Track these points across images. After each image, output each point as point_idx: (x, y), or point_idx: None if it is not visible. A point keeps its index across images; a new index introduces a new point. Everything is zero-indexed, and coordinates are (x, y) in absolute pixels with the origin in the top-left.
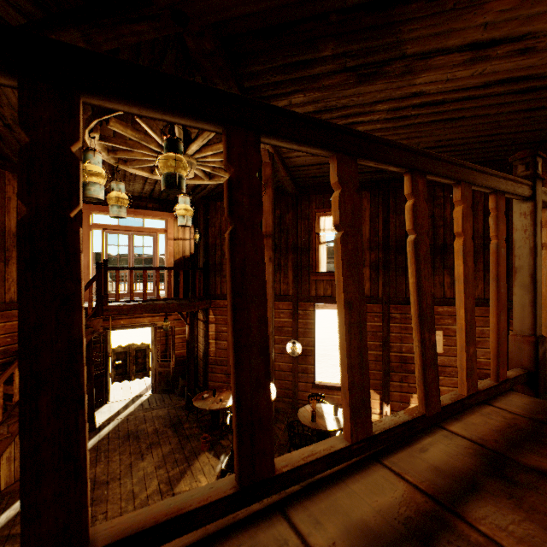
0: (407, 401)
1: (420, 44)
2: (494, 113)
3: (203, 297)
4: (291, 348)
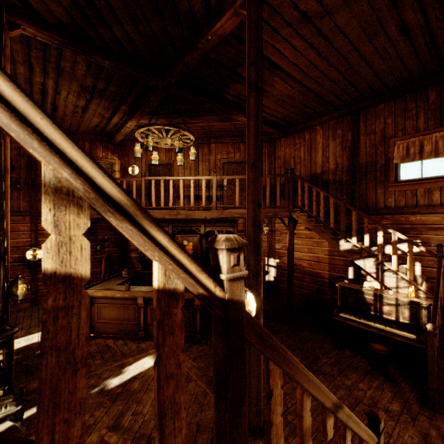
0: None
1: (97, 101)
2: None
3: None
4: None
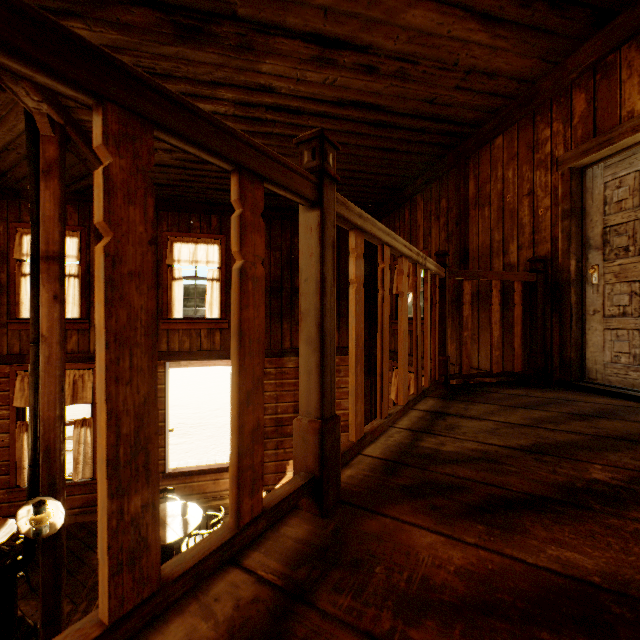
0: (283, 470)
1: (252, 5)
2: (354, 144)
3: None
4: None
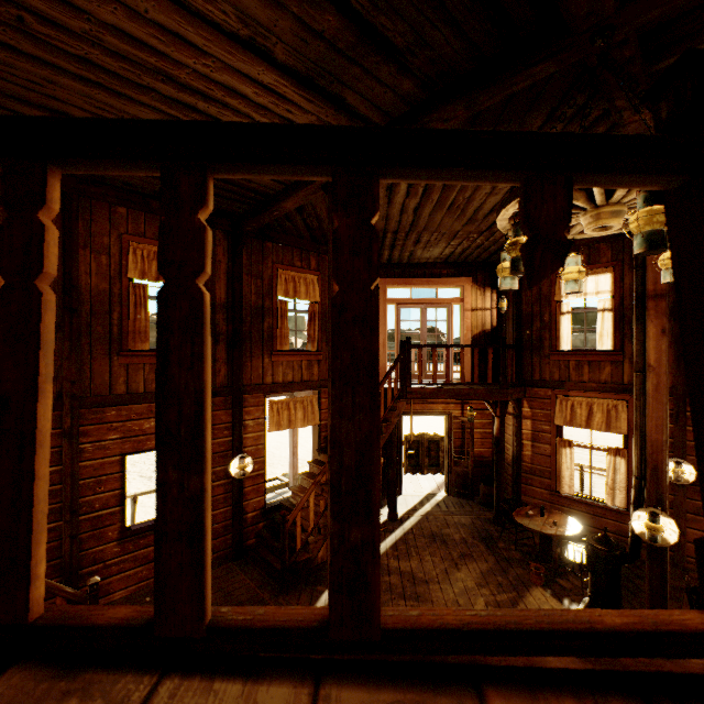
0: None
1: None
2: None
3: (515, 384)
4: (673, 470)
